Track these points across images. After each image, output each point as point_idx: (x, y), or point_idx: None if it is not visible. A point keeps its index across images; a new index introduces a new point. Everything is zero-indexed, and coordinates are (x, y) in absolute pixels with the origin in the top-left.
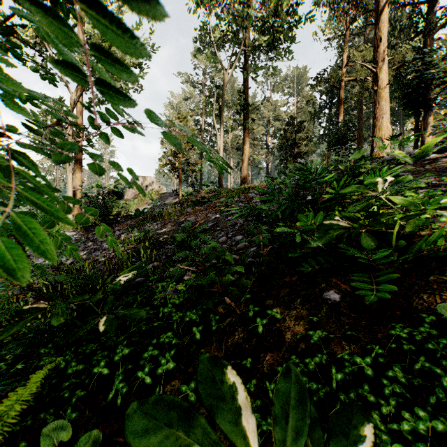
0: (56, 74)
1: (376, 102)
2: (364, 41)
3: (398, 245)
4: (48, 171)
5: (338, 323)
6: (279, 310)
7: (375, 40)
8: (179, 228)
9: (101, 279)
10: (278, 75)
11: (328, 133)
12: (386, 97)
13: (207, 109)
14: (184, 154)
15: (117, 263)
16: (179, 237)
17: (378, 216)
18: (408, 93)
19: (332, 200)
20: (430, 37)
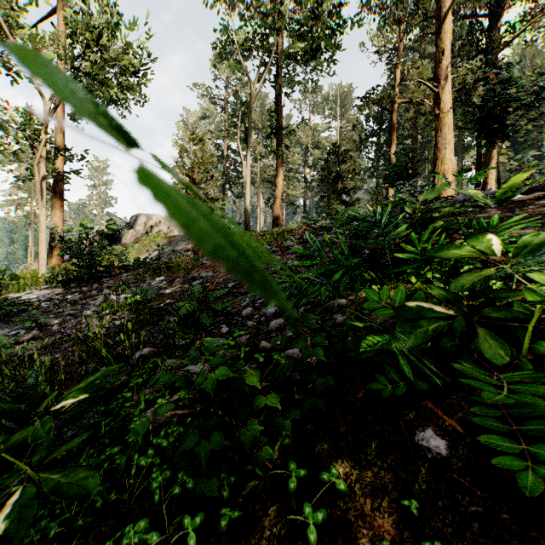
0: (24, 75)
1: (437, 129)
2: (419, 57)
3: (534, 349)
4: (20, 205)
5: (455, 511)
6: (340, 467)
7: (436, 53)
8: (190, 287)
9: (64, 373)
10: (318, 93)
11: (377, 166)
12: (450, 123)
13: (230, 131)
14: (200, 187)
15: (75, 361)
16: (183, 308)
17: (490, 294)
18: (483, 117)
19: (404, 259)
20: (494, 56)
